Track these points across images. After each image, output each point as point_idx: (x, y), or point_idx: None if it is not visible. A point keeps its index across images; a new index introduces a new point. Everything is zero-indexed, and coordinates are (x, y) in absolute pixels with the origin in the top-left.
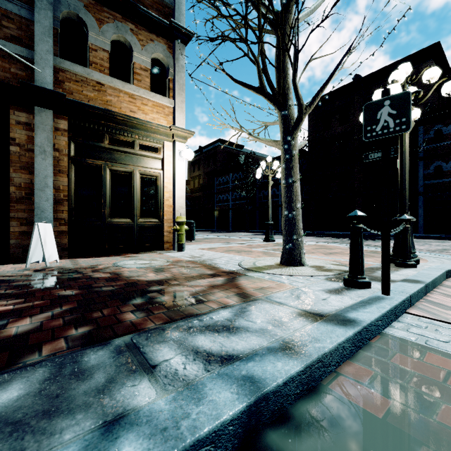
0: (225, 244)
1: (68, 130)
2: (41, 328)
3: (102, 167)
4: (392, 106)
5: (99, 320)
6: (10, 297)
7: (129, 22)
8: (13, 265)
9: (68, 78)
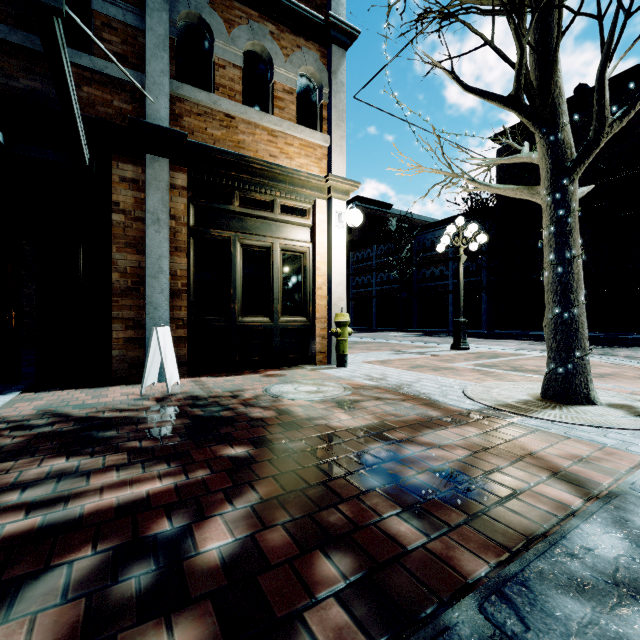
0: (397, 354)
1: (186, 188)
2: (254, 549)
3: (231, 241)
4: None
5: (351, 536)
6: (152, 457)
7: (268, 22)
8: (119, 388)
9: (187, 111)
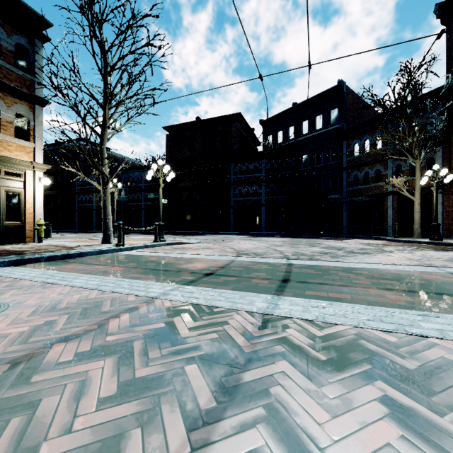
0: (78, 239)
1: None
2: None
3: None
4: (124, 191)
5: (18, 254)
6: None
7: None
8: None
9: None
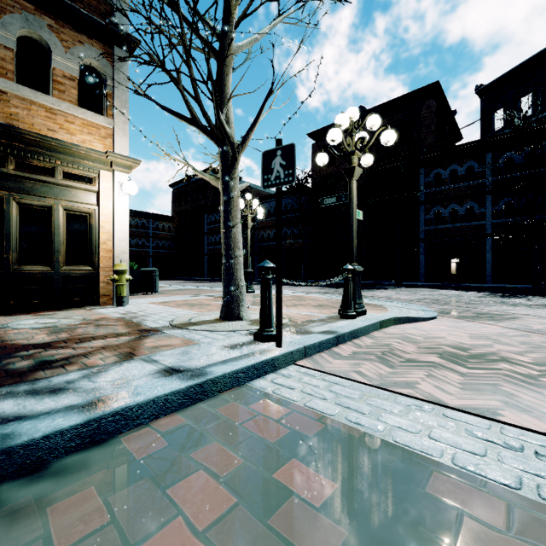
0: (190, 297)
1: None
2: None
3: (4, 199)
4: (282, 156)
5: None
6: None
7: (46, 16)
8: None
9: None
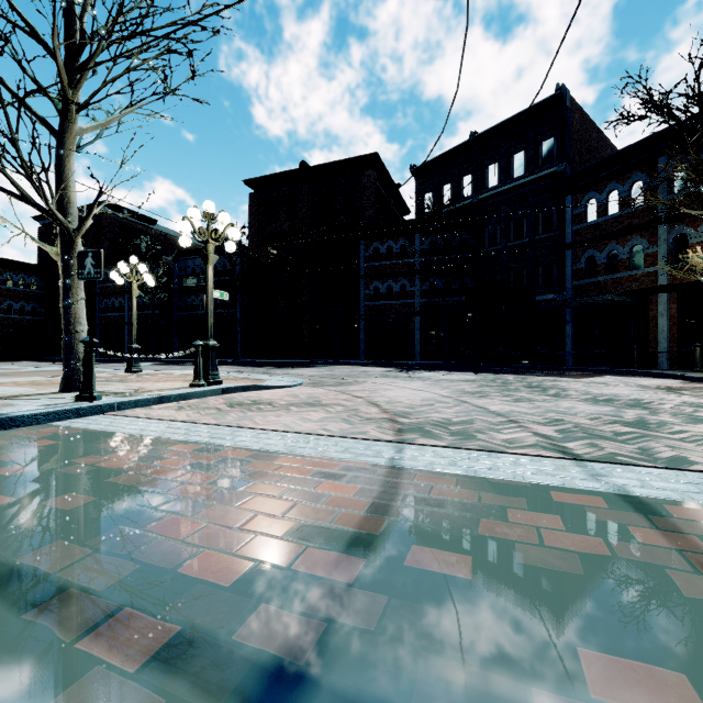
0: (45, 378)
1: None
2: None
3: None
4: (93, 258)
5: None
6: None
7: None
8: None
9: None
